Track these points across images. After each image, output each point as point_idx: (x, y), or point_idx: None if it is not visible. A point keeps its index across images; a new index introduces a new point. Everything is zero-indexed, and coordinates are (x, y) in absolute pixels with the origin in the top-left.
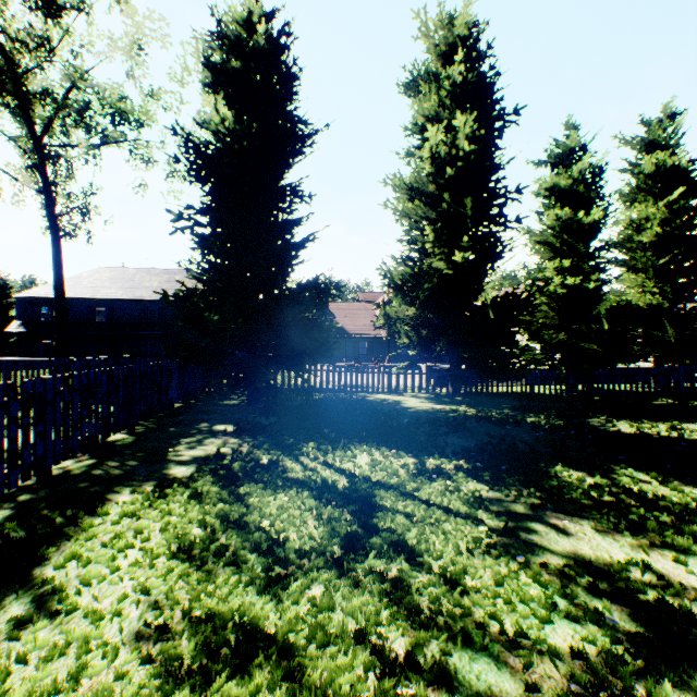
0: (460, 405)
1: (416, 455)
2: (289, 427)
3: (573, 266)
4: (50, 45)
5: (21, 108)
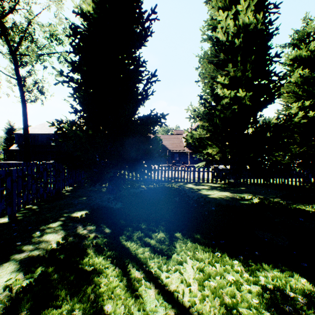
0: (243, 193)
1: (241, 260)
2: (127, 214)
3: (310, 105)
4: None
5: (3, 35)
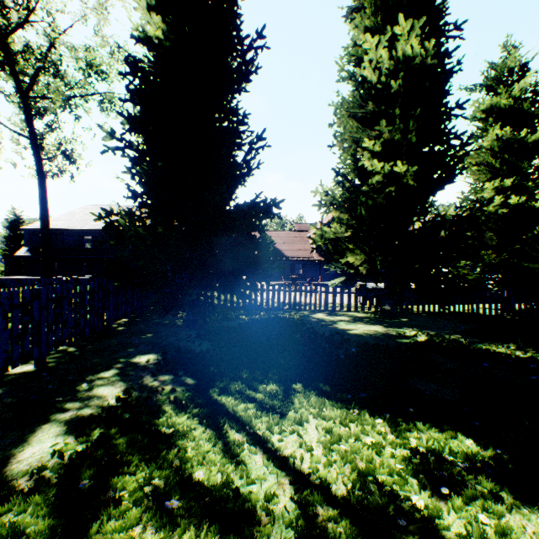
0: (404, 328)
1: (387, 419)
2: (220, 358)
3: (514, 185)
4: (28, 6)
5: (8, 65)
